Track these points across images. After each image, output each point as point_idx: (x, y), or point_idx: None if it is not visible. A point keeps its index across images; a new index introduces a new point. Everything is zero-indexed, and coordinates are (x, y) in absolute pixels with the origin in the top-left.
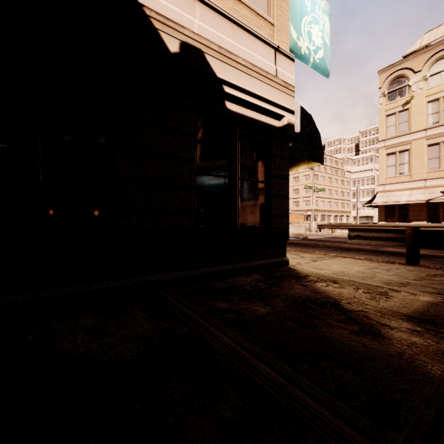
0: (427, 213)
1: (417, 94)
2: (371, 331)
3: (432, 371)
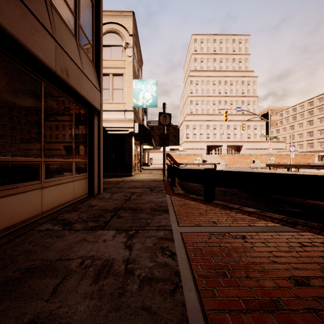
0: None
1: None
2: None
3: None
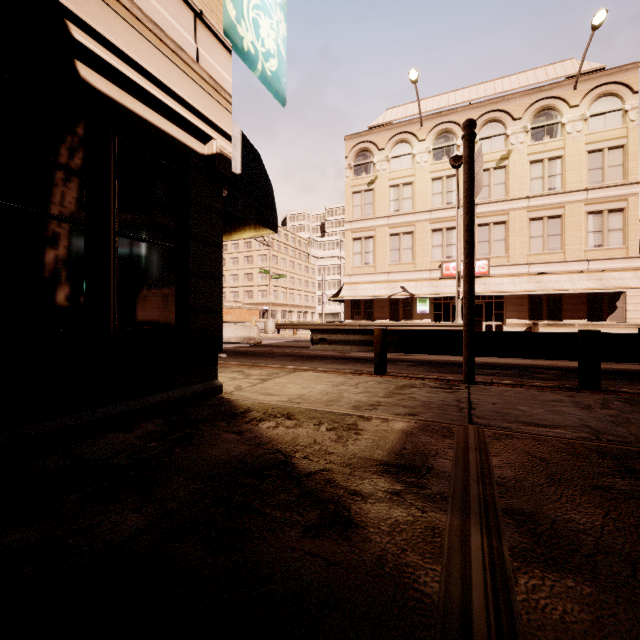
0: (389, 310)
1: (381, 174)
2: (337, 517)
3: (428, 588)
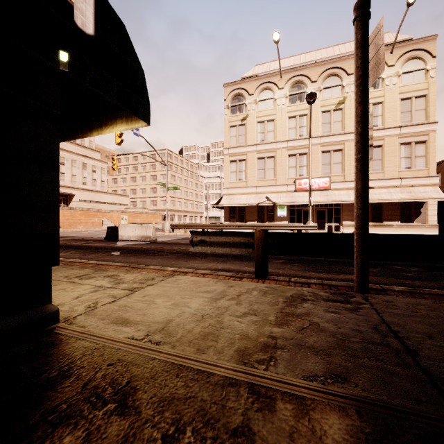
0: (257, 214)
1: (251, 113)
2: None
3: None
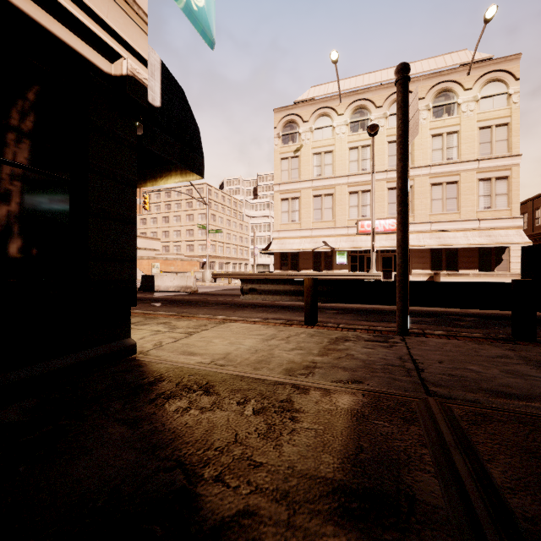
0: (313, 262)
1: (305, 143)
2: None
3: None
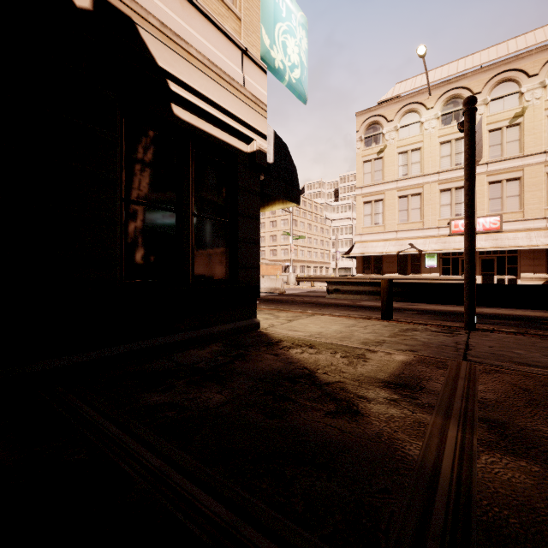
0: (398, 265)
1: (390, 143)
2: (348, 409)
3: (411, 452)
